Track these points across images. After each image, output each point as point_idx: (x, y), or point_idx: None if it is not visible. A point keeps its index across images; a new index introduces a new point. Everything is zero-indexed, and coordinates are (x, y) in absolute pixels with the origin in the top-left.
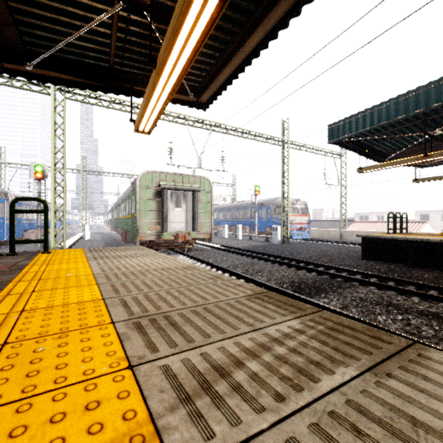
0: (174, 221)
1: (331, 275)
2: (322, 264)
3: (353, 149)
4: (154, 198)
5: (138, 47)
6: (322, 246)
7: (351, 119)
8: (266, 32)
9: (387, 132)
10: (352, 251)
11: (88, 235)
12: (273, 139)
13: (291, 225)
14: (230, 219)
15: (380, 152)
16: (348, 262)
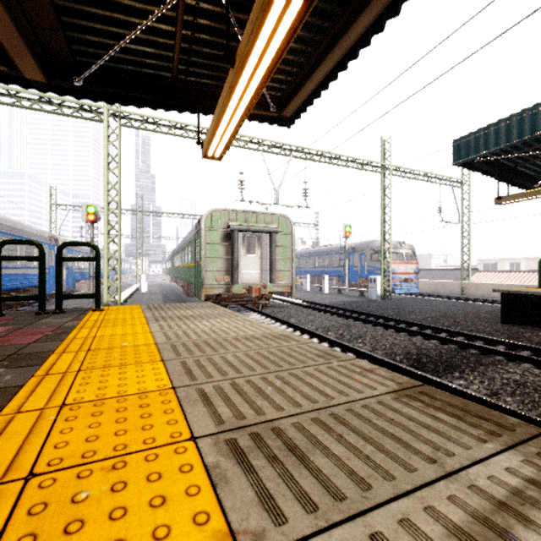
0: (247, 270)
1: (460, 344)
2: (445, 329)
3: (488, 172)
4: (222, 242)
5: (208, 47)
6: (439, 304)
7: (491, 129)
8: (383, 8)
9: (540, 146)
10: (483, 311)
11: (144, 287)
12: (370, 165)
13: (393, 275)
14: (313, 268)
15: (527, 175)
16: (481, 327)
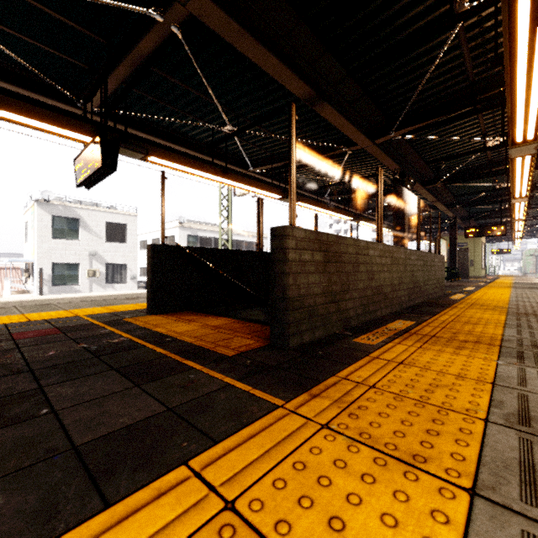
0: None
1: None
2: None
3: None
4: (532, 259)
5: None
6: None
7: None
8: None
9: None
10: None
11: None
12: None
13: None
14: None
15: None
16: None
